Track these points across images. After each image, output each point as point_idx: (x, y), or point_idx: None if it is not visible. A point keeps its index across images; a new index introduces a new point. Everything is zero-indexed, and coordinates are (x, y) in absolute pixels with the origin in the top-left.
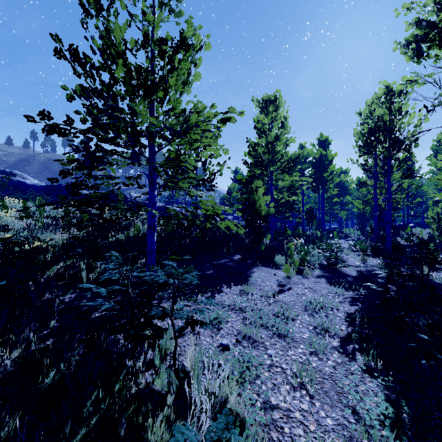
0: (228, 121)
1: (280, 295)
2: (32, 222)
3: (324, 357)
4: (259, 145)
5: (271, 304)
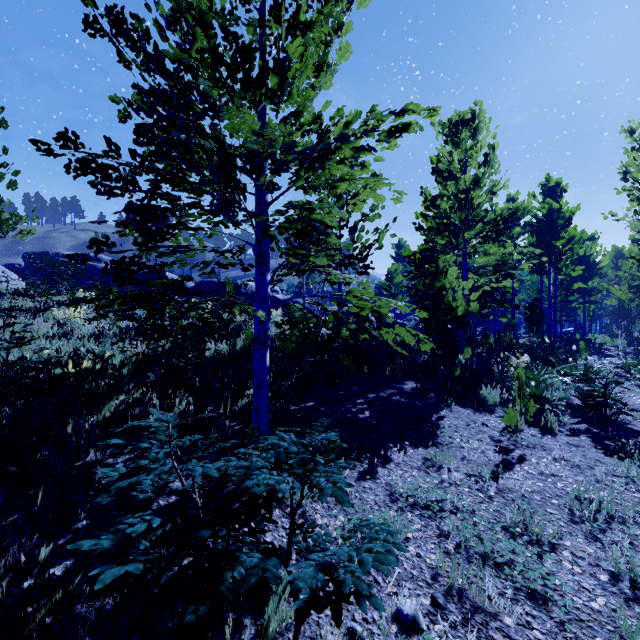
0: (406, 130)
1: (505, 474)
2: (107, 324)
3: None
4: (443, 197)
5: (493, 499)
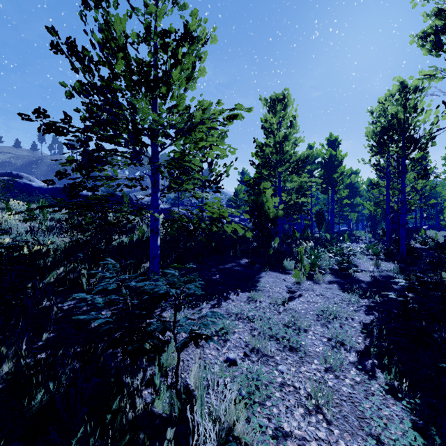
0: (236, 118)
1: (290, 302)
2: (36, 224)
3: (340, 374)
4: (267, 145)
5: (281, 313)
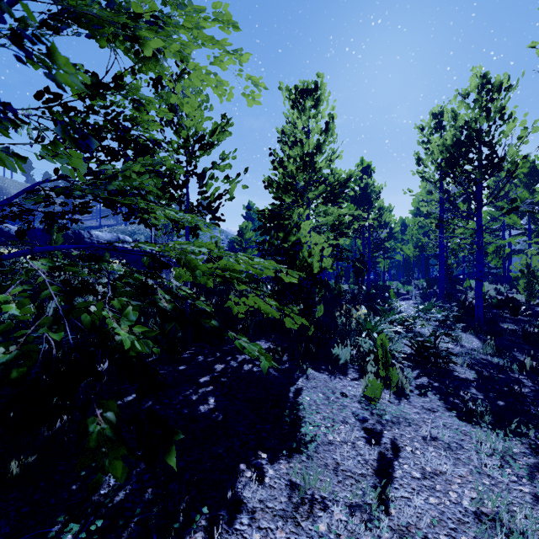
0: None
1: (392, 491)
2: None
3: None
4: (290, 158)
5: None
